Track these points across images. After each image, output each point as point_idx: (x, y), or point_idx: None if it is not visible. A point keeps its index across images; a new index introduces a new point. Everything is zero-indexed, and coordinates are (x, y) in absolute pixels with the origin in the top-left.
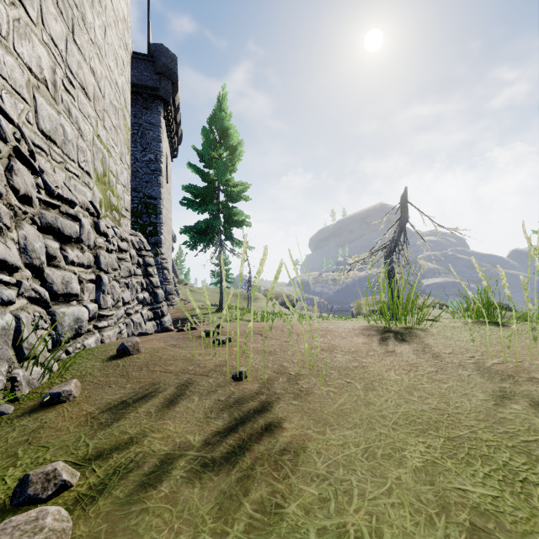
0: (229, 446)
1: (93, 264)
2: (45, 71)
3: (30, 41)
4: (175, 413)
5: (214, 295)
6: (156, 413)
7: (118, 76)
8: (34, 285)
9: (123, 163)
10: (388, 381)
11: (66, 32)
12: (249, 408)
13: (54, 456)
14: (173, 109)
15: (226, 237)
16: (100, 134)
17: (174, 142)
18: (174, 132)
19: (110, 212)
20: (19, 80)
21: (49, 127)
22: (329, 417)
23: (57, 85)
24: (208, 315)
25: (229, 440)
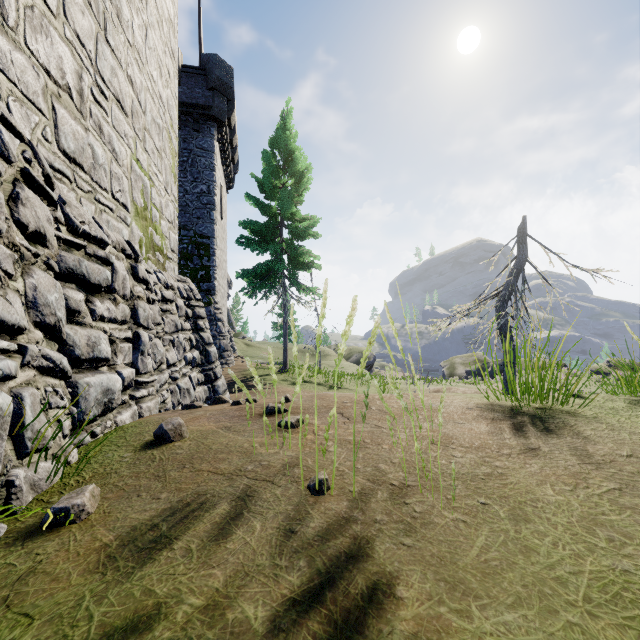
0: (313, 638)
1: (129, 319)
2: (69, 75)
3: (48, 36)
4: (227, 555)
5: (276, 350)
6: (198, 551)
7: (162, 88)
8: (45, 350)
9: (168, 195)
10: (547, 505)
11: (97, 29)
12: (338, 549)
13: (37, 638)
14: (229, 131)
15: (291, 282)
16: (140, 158)
17: (230, 171)
18: (230, 159)
19: (153, 254)
20: (33, 85)
21: (73, 147)
22: (469, 576)
23: (84, 95)
24: (269, 376)
25: (312, 623)
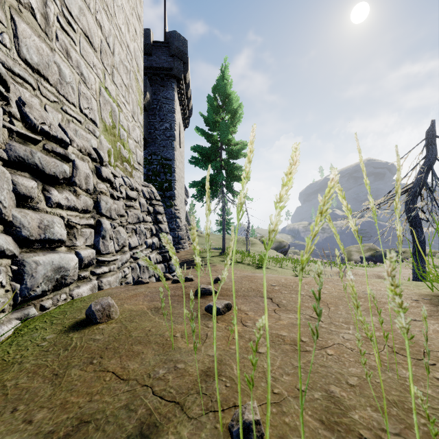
0: None
1: (93, 209)
2: None
3: None
4: None
5: (218, 240)
6: None
7: (129, 40)
8: None
9: (135, 121)
10: None
11: None
12: None
13: None
14: (185, 86)
15: (228, 189)
16: (109, 87)
17: (186, 114)
18: (186, 106)
19: (121, 163)
20: None
21: (37, 60)
22: None
23: (50, 20)
24: (212, 258)
25: None
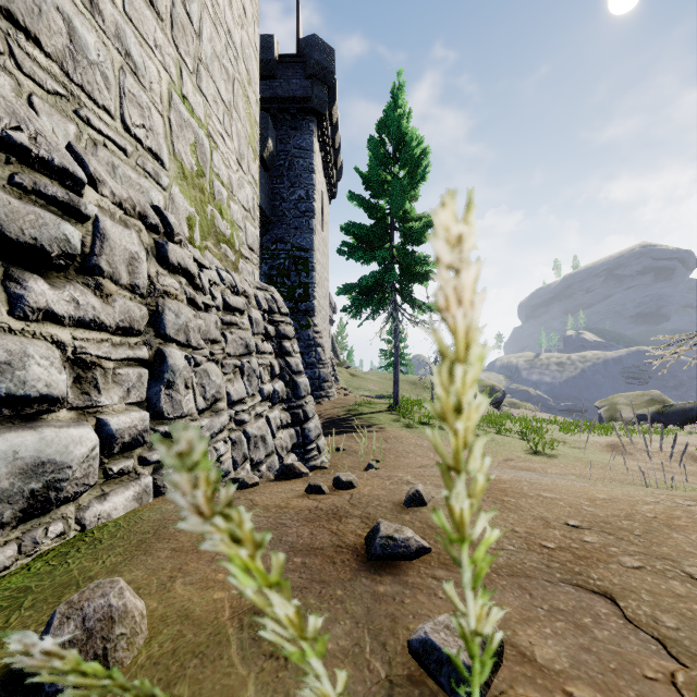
0: None
1: (147, 328)
2: None
3: None
4: None
5: (384, 382)
6: None
7: (233, 23)
8: None
9: (244, 172)
10: None
11: None
12: None
13: None
14: (331, 129)
15: (404, 297)
16: (190, 97)
17: (332, 177)
18: (332, 162)
19: (215, 244)
20: None
21: None
22: None
23: None
24: (377, 414)
25: None
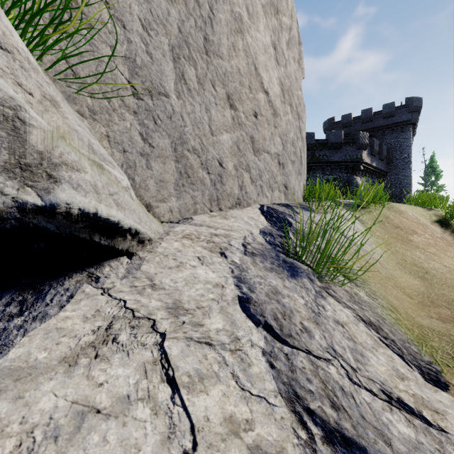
0: None
1: None
2: None
3: None
4: None
5: None
6: None
7: None
8: None
9: None
10: None
11: None
12: None
13: None
14: None
15: None
16: None
17: None
18: None
19: None
20: None
21: None
22: None
23: None
24: None
25: None
